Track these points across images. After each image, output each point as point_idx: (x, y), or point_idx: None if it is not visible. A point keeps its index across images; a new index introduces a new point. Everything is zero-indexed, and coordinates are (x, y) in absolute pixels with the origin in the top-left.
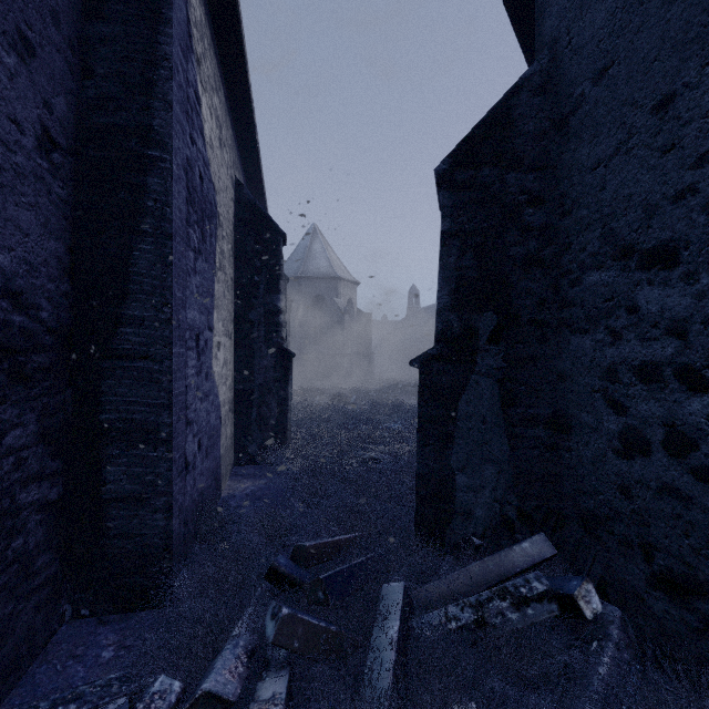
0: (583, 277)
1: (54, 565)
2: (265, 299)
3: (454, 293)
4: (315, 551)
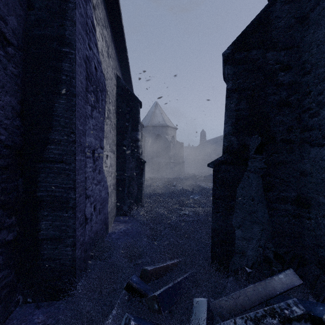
0: (320, 111)
1: (11, 275)
2: (131, 134)
3: (234, 124)
4: (153, 272)
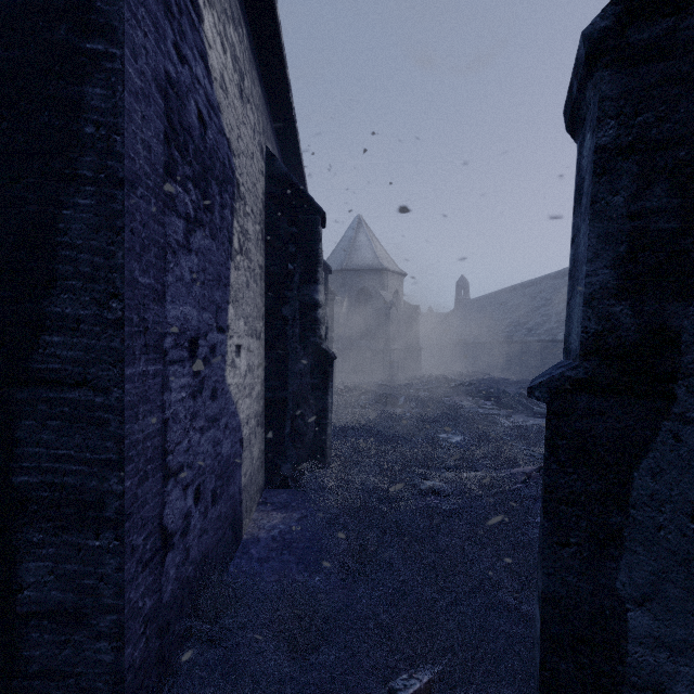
0: None
1: None
2: (300, 291)
3: (625, 262)
4: None
